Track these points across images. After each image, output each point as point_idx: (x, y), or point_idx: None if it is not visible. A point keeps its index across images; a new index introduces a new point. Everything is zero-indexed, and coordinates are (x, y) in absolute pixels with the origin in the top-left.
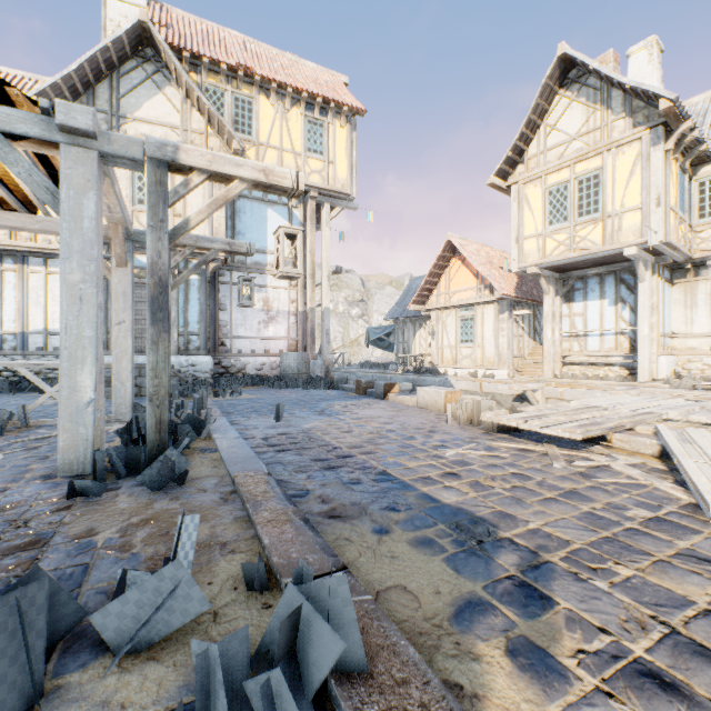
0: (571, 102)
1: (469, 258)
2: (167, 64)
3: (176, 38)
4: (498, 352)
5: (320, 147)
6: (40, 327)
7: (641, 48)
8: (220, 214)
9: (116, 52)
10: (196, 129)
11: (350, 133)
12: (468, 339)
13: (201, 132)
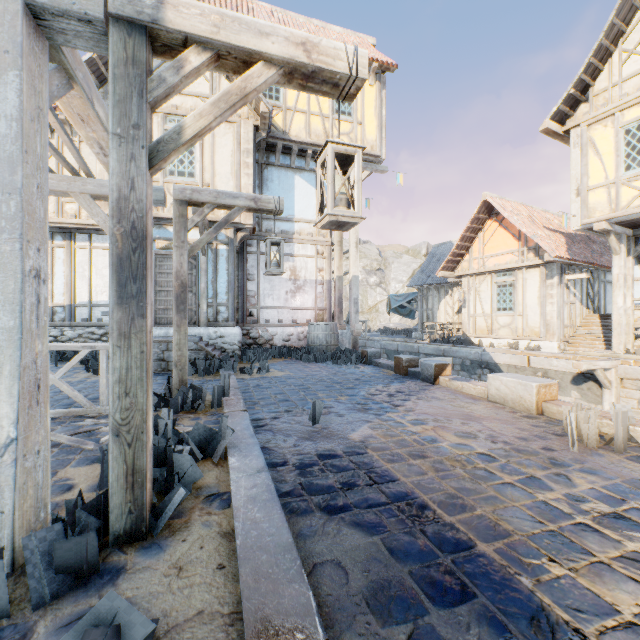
0: None
1: (510, 218)
2: None
3: None
4: (545, 322)
5: (348, 108)
6: (85, 299)
7: None
8: (248, 182)
9: None
10: None
11: (379, 91)
12: (506, 307)
13: None
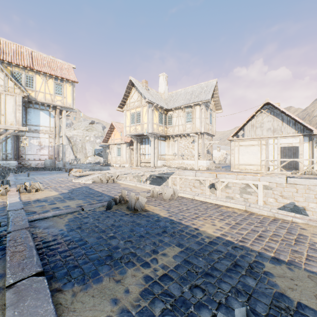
0: (135, 91)
1: (117, 129)
2: None
3: (2, 55)
4: (126, 159)
5: (61, 92)
6: None
7: (161, 75)
8: (20, 115)
9: None
10: (10, 86)
11: (73, 88)
12: (119, 154)
13: (12, 87)
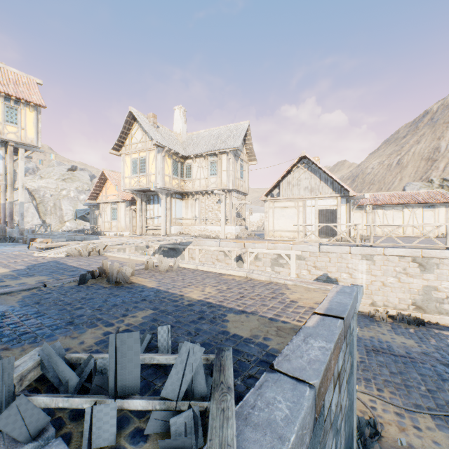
0: (138, 128)
1: (111, 181)
2: None
3: None
4: (126, 224)
5: (16, 120)
6: None
7: (178, 108)
8: None
9: None
10: None
11: (37, 115)
12: (115, 218)
13: None
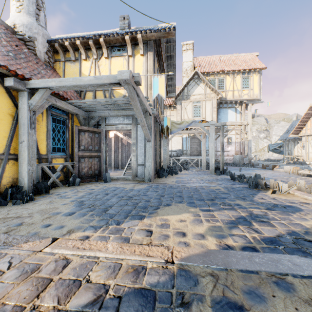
0: None
1: None
2: (200, 78)
3: (202, 69)
4: None
5: (247, 85)
6: (170, 149)
7: None
8: (214, 116)
9: (189, 80)
10: (207, 93)
11: (259, 77)
12: None
13: (209, 93)
